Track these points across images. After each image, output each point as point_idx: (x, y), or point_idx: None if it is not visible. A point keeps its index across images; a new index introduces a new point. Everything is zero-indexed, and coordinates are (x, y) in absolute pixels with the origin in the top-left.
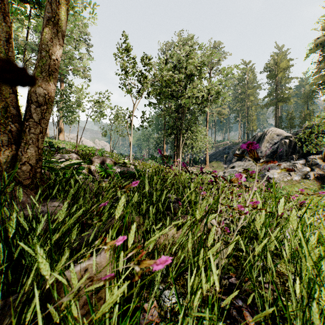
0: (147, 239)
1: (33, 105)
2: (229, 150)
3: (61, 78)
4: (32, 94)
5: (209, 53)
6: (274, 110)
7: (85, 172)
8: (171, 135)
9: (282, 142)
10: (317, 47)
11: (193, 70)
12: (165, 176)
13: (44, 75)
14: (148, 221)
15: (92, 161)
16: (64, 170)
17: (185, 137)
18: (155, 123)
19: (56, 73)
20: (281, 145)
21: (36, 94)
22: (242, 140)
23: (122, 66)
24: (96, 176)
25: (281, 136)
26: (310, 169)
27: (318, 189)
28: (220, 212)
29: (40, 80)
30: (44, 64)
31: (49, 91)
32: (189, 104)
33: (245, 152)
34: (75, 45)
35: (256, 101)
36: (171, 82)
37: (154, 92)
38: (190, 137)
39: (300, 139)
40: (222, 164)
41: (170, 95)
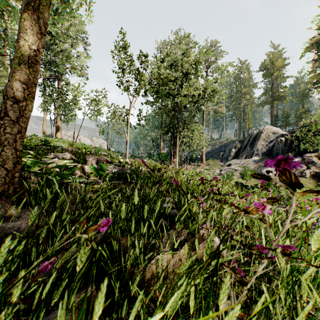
0: (131, 282)
1: (9, 102)
2: (226, 148)
3: (59, 77)
4: (9, 88)
5: (206, 51)
6: (270, 109)
7: (78, 172)
8: (168, 133)
9: (278, 141)
10: (312, 47)
11: (189, 68)
12: (161, 177)
13: (23, 68)
14: (134, 253)
15: (86, 161)
16: (48, 174)
17: (182, 135)
18: (152, 121)
19: (37, 65)
20: (277, 144)
21: (13, 88)
22: (238, 138)
23: (118, 64)
24: (89, 177)
25: (276, 134)
26: (306, 167)
27: (314, 187)
28: (224, 228)
29: (18, 73)
30: (23, 55)
31: (29, 86)
32: (185, 103)
33: (241, 149)
34: (72, 43)
35: (252, 100)
36: (168, 80)
37: (151, 90)
38: (187, 135)
39: (296, 137)
40: (218, 162)
41: (167, 93)
